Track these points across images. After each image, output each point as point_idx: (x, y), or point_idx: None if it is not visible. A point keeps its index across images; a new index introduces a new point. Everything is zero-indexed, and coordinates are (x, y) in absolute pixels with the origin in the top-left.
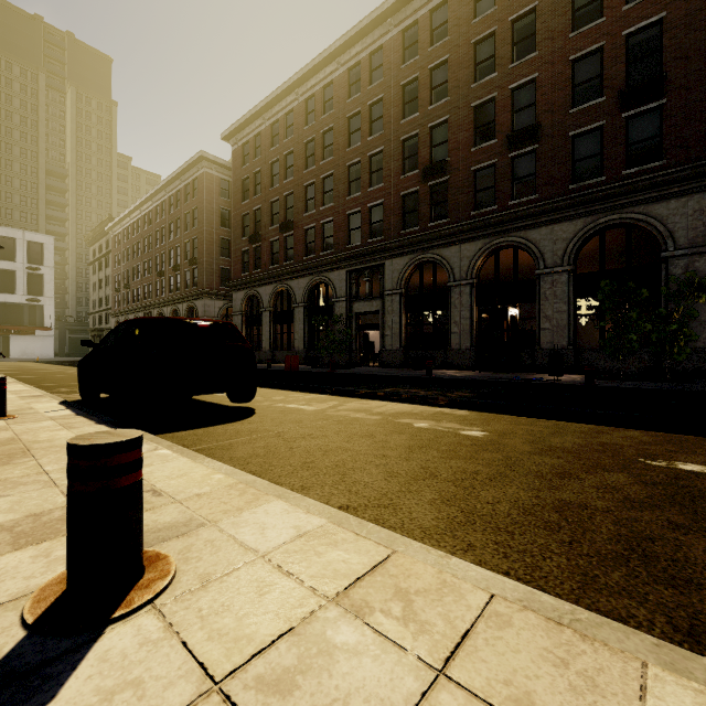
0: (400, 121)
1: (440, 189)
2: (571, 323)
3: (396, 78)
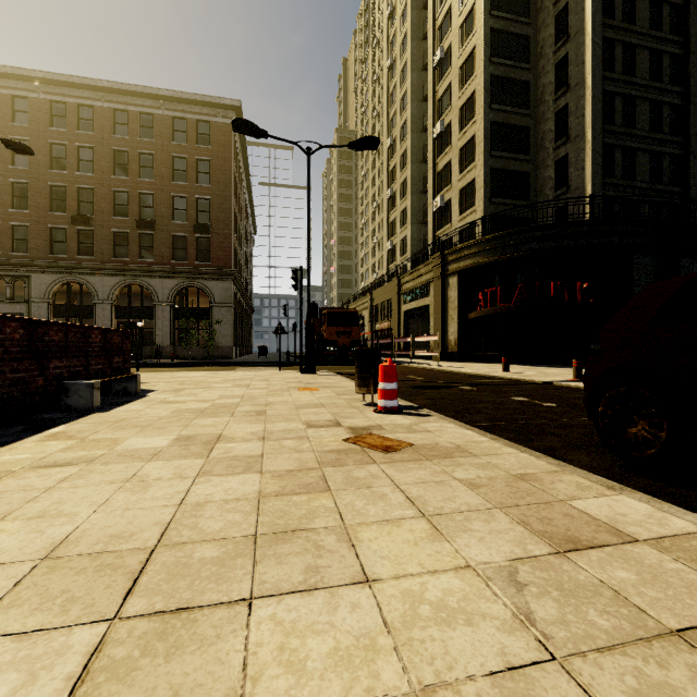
0: (49, 170)
1: (87, 233)
2: (173, 333)
3: (44, 133)
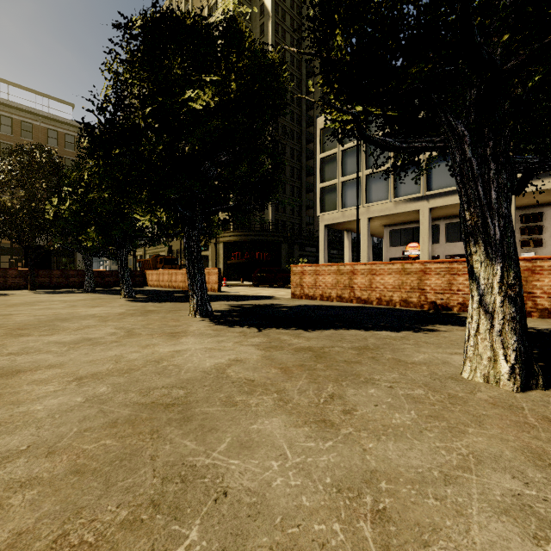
0: None
1: None
2: None
3: None
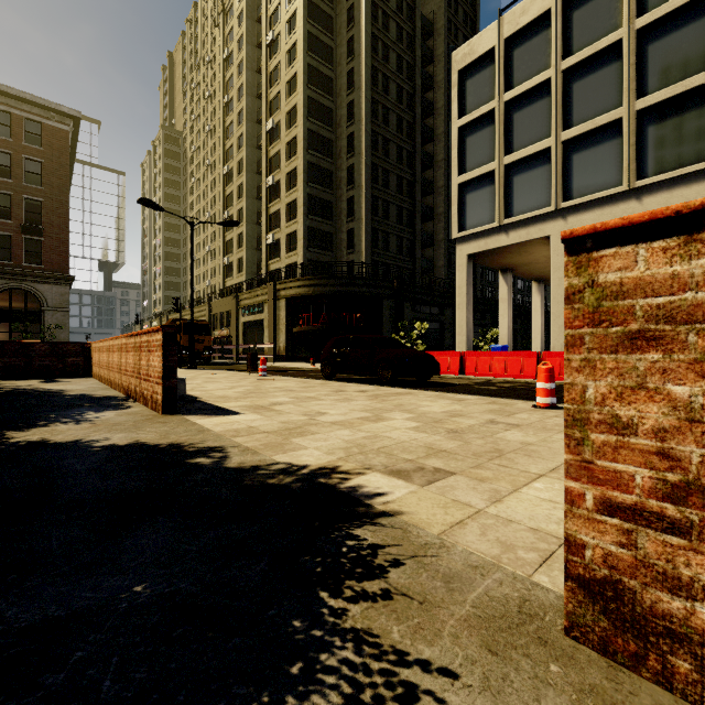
0: None
1: None
2: None
3: None
